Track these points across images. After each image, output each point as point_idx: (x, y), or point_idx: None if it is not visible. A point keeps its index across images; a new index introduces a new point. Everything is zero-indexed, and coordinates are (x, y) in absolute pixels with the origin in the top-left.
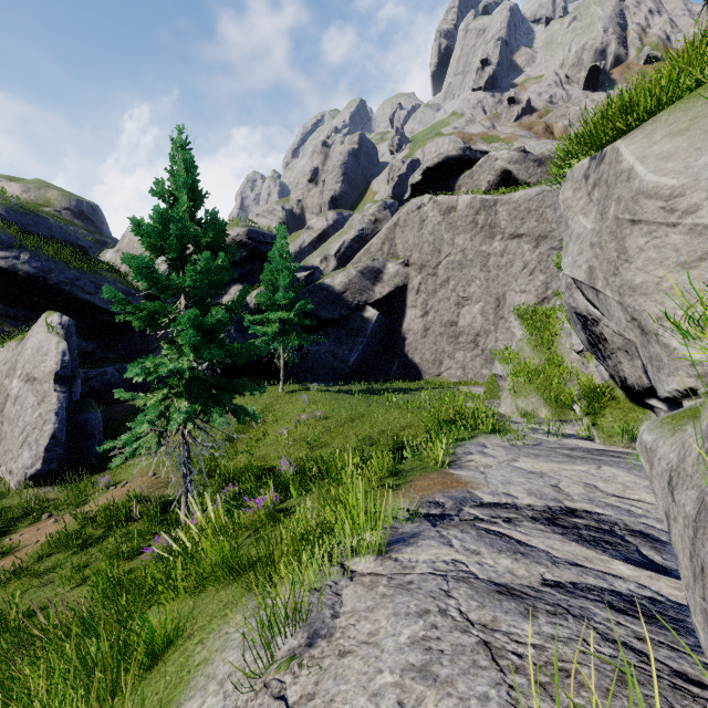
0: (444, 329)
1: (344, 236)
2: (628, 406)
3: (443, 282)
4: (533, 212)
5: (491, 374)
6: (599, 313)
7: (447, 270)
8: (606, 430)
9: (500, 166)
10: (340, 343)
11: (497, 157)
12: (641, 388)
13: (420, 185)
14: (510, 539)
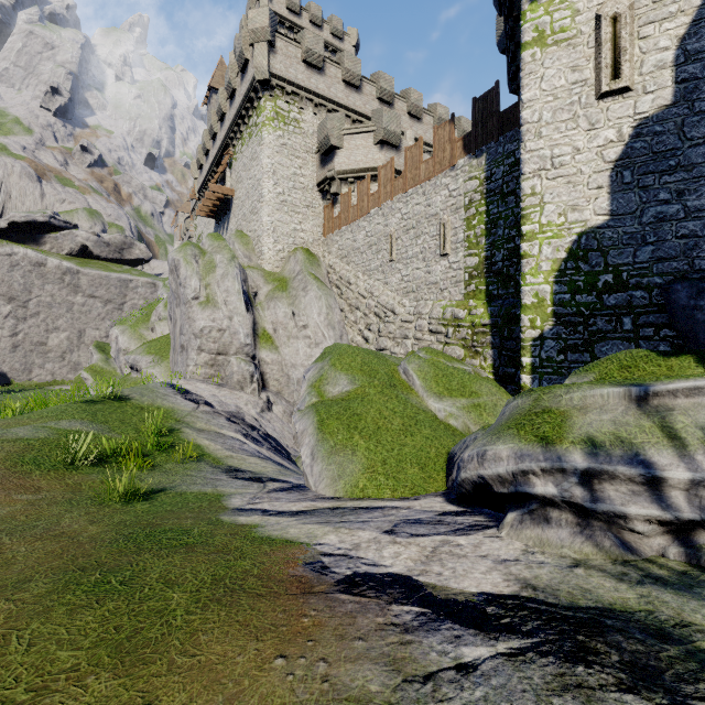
0: (34, 347)
1: None
2: None
3: (34, 314)
4: (104, 286)
5: (78, 377)
6: None
7: (38, 306)
8: None
9: (81, 241)
10: None
11: (78, 235)
12: None
13: (7, 231)
14: None
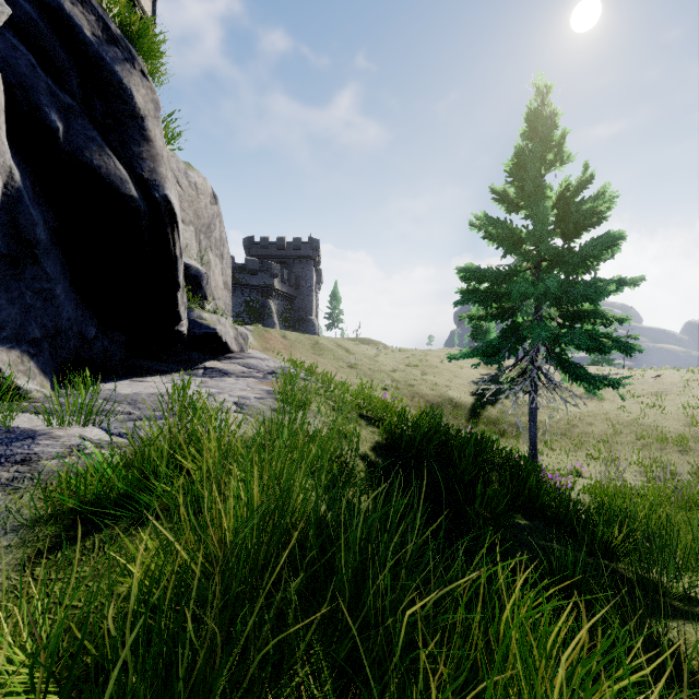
0: None
1: None
2: None
3: None
4: None
5: None
6: None
7: None
8: None
9: None
10: None
11: None
12: None
13: None
14: (247, 367)
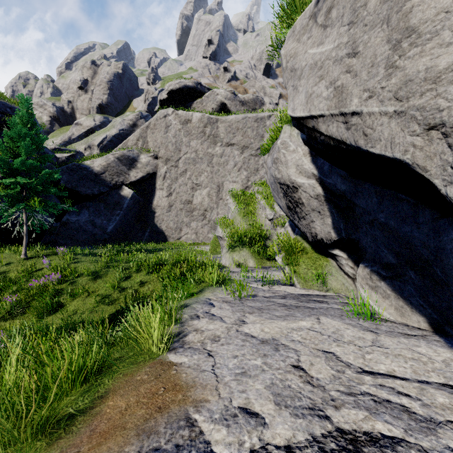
0: (183, 205)
1: (107, 132)
2: (315, 256)
3: (182, 172)
4: (240, 130)
5: (215, 237)
6: (299, 181)
7: (185, 164)
8: (303, 276)
9: (220, 99)
10: (99, 214)
11: (218, 93)
12: (329, 241)
13: (167, 102)
14: None
